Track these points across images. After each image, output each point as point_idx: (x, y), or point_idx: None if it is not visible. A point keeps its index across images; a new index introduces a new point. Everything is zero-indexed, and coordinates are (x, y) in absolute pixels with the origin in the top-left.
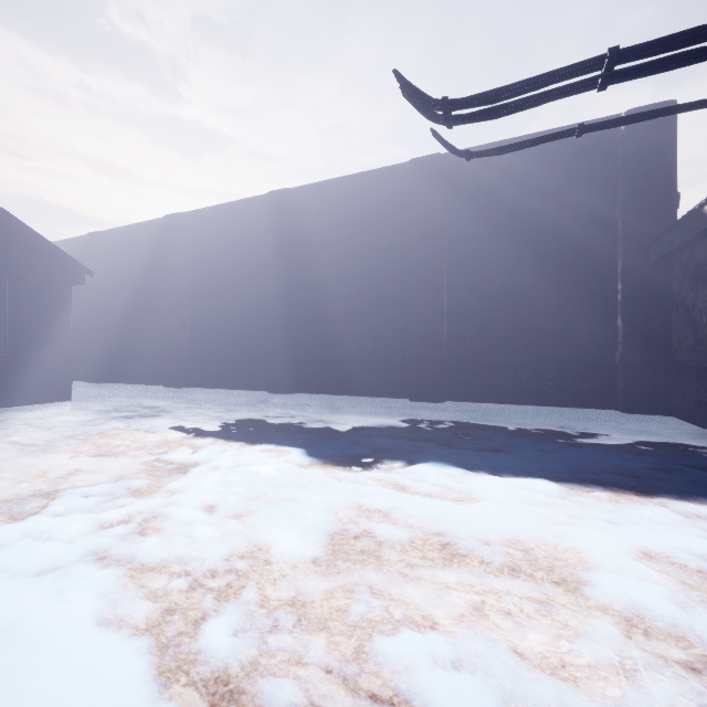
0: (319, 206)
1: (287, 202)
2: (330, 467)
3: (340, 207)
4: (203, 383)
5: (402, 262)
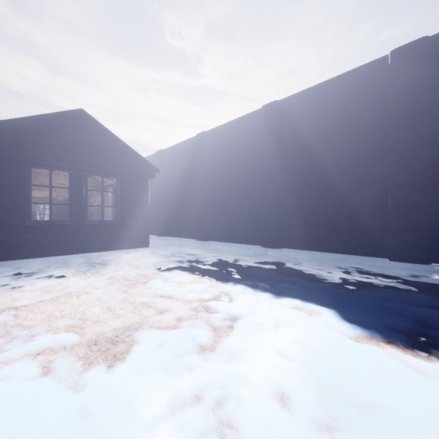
0: (301, 108)
1: (277, 110)
2: (385, 345)
3: (319, 106)
4: (218, 239)
5: (380, 141)
